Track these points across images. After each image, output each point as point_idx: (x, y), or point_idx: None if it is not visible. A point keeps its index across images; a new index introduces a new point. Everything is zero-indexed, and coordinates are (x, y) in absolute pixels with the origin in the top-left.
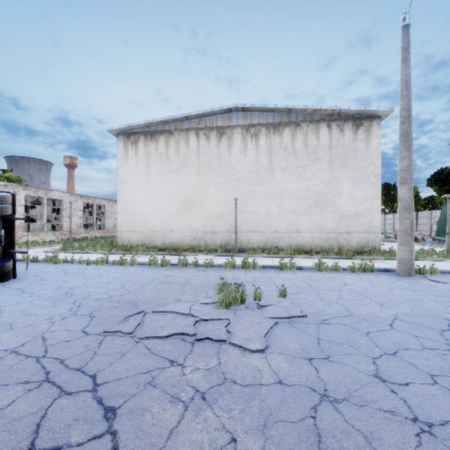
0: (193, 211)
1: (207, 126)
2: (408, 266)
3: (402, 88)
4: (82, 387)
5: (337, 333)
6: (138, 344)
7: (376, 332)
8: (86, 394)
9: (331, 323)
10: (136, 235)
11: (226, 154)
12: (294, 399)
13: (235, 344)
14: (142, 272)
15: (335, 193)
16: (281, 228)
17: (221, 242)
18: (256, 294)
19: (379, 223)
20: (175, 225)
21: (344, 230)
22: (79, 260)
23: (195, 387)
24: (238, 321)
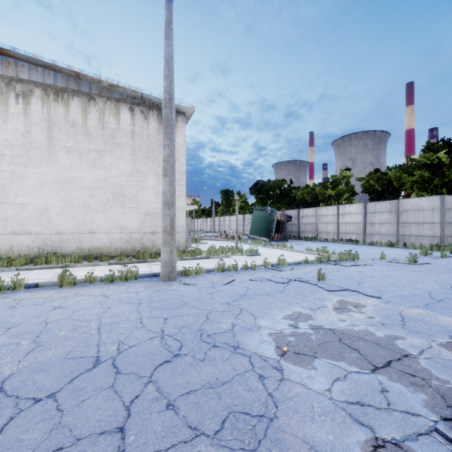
0: None
1: None
2: (168, 269)
3: (164, 67)
4: None
5: None
6: None
7: None
8: None
9: None
10: None
11: None
12: None
13: None
14: None
15: (138, 187)
16: (67, 228)
17: None
18: None
19: (184, 223)
20: None
21: (149, 229)
22: None
23: None
24: None
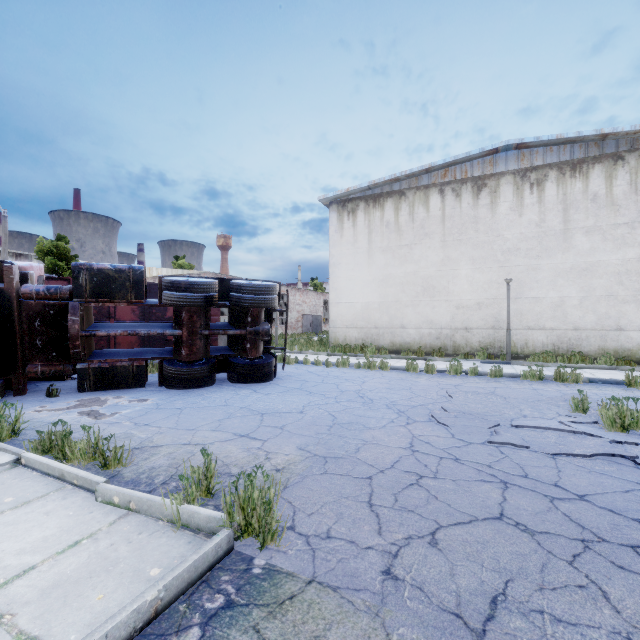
0: (435, 300)
1: (456, 178)
2: None
3: None
4: (563, 494)
5: None
6: (559, 460)
7: None
8: (582, 502)
9: None
10: (354, 332)
11: (487, 215)
12: None
13: None
14: (410, 378)
15: None
16: (586, 324)
17: (479, 343)
18: None
19: None
20: (408, 319)
21: None
22: (314, 361)
23: None
24: None
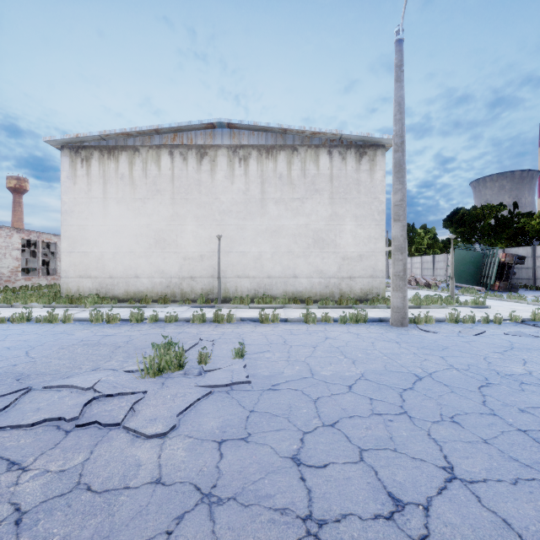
0: (166, 252)
1: (184, 143)
2: (401, 314)
3: (395, 111)
4: None
5: (280, 402)
6: None
7: (327, 398)
8: None
9: (281, 388)
10: (88, 282)
11: (208, 180)
12: (160, 507)
13: (130, 429)
14: (73, 331)
15: (336, 231)
16: (275, 273)
17: (202, 290)
18: (203, 356)
19: (384, 267)
20: (142, 269)
21: (347, 274)
22: None
23: (18, 503)
24: (157, 394)
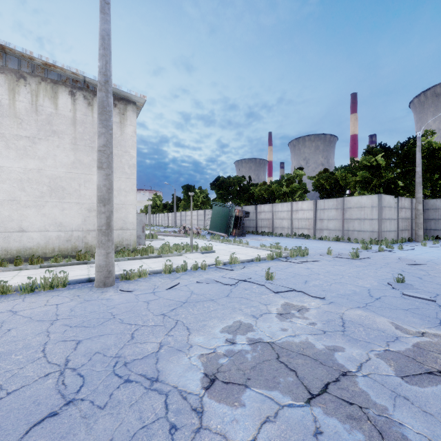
0: None
1: None
2: (103, 273)
3: (99, 44)
4: None
5: None
6: None
7: None
8: None
9: None
10: None
11: None
12: None
13: None
14: None
15: (81, 180)
16: None
17: None
18: None
19: (134, 219)
20: None
21: (94, 227)
22: None
23: None
24: None
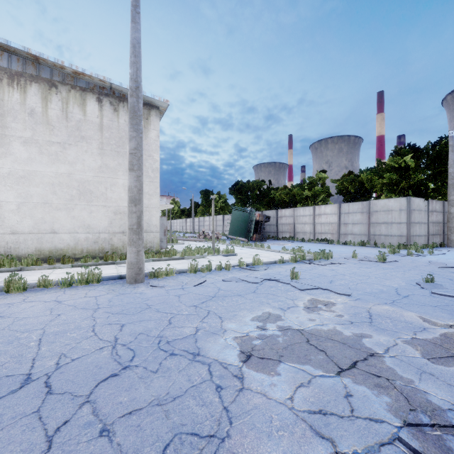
0: None
1: None
2: (134, 270)
3: (131, 52)
4: None
5: None
6: None
7: None
8: None
9: None
10: None
11: None
12: None
13: None
14: None
15: (107, 184)
16: (24, 228)
17: None
18: None
19: (158, 222)
20: None
21: (119, 229)
22: None
23: None
24: None
